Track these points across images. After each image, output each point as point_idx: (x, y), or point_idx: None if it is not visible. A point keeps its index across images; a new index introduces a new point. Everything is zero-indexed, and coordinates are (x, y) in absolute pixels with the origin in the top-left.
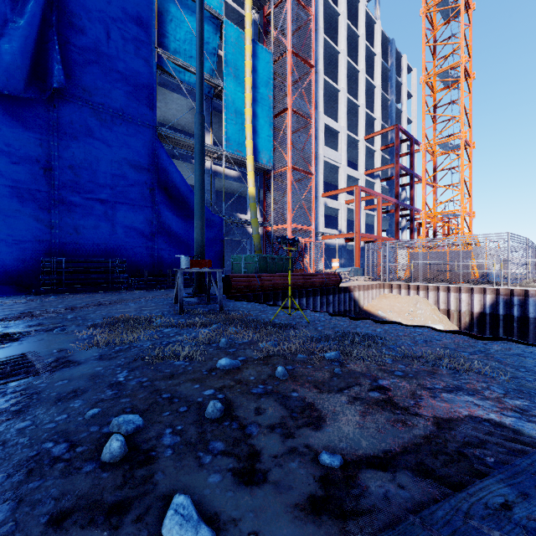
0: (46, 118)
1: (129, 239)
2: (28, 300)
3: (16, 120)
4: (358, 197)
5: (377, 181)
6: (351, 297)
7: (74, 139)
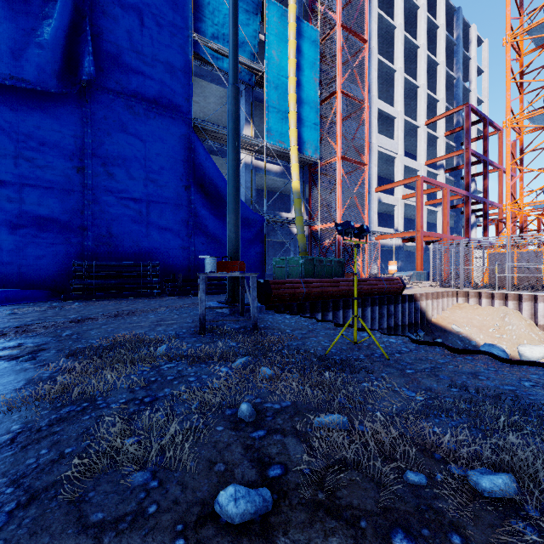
0: (79, 114)
1: (163, 241)
2: (49, 307)
3: (49, 117)
4: (419, 189)
5: (440, 172)
6: (417, 307)
7: (107, 135)
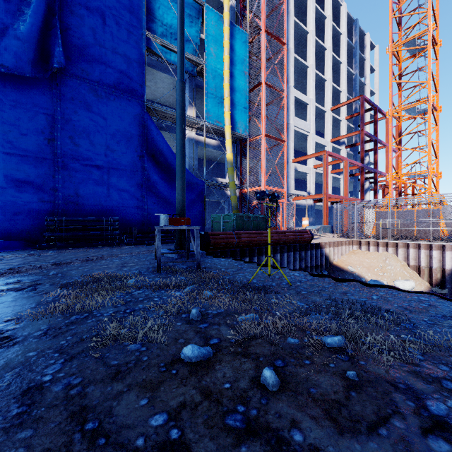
0: (50, 95)
1: (122, 201)
2: (29, 254)
3: (25, 97)
4: (326, 161)
5: (342, 147)
6: (322, 253)
7: (74, 113)
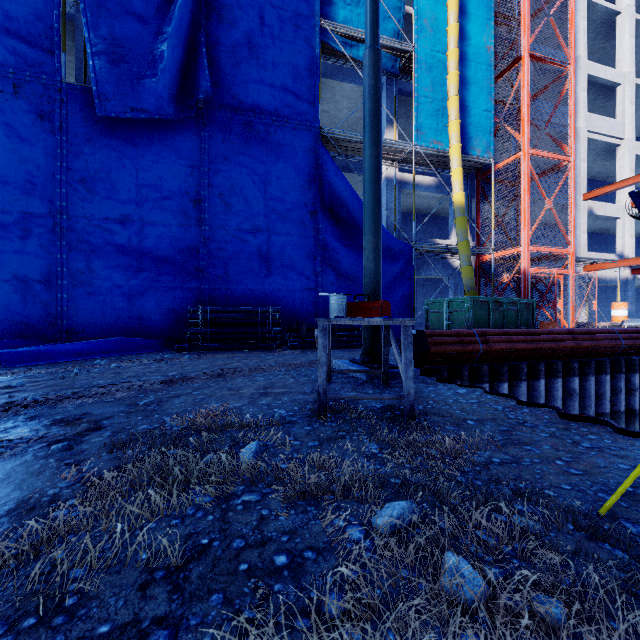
0: (196, 140)
1: (286, 282)
2: (157, 360)
3: (167, 148)
4: None
5: None
6: None
7: (224, 160)
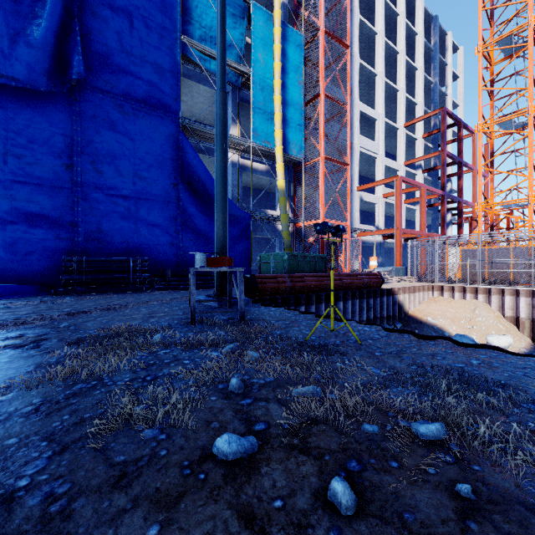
0: (69, 113)
1: (152, 237)
2: (41, 301)
3: (39, 115)
4: (398, 188)
5: (418, 172)
6: (394, 301)
7: (96, 133)
